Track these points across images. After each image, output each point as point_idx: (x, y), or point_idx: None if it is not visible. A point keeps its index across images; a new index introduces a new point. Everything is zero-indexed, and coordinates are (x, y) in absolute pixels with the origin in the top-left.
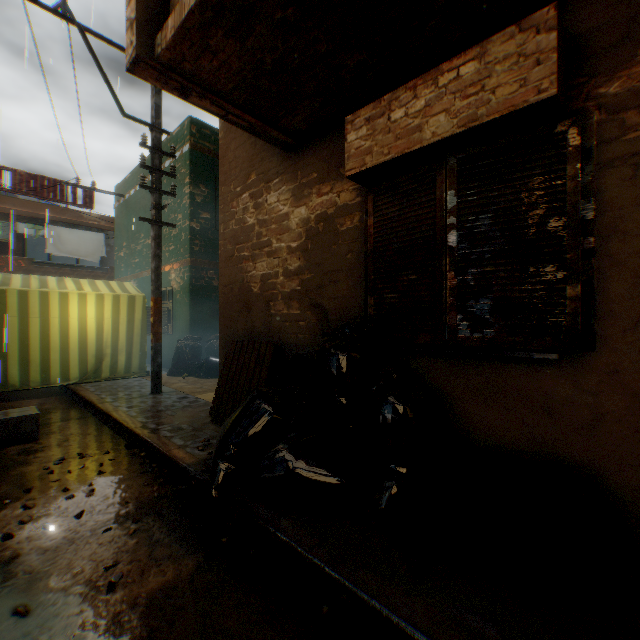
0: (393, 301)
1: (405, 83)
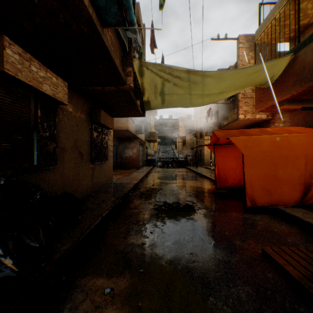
0: (9, 147)
1: (9, 36)
